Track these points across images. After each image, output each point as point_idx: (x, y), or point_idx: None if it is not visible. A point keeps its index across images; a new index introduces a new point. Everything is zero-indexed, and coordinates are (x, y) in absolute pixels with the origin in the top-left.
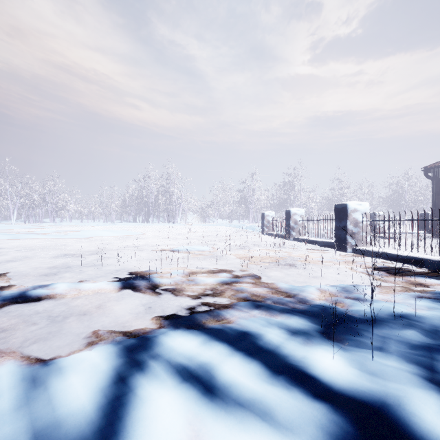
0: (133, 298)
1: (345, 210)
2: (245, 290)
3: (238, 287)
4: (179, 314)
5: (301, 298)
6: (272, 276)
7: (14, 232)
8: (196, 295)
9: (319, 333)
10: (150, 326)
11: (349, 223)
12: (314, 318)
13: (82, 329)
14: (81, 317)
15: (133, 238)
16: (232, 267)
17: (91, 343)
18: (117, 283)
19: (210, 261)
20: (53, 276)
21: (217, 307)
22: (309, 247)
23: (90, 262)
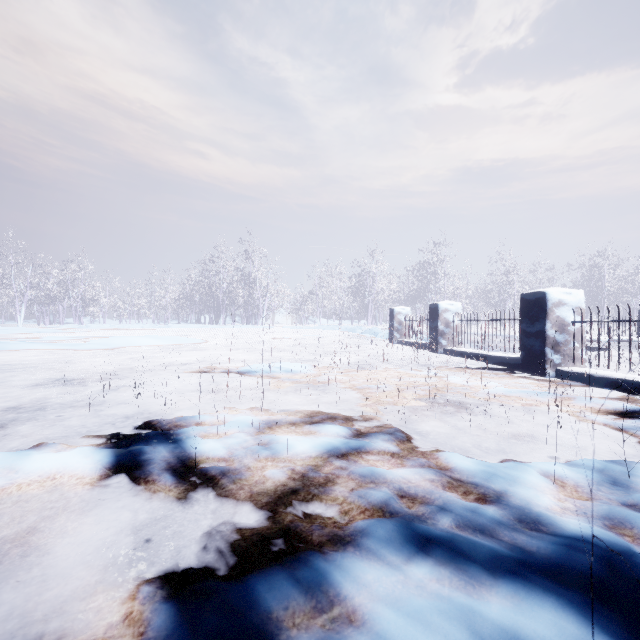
0: (124, 500)
1: (542, 302)
2: (379, 478)
3: (363, 465)
4: (214, 572)
5: (518, 507)
6: (425, 428)
7: (10, 339)
8: (270, 494)
9: None
10: (119, 635)
11: (550, 325)
12: (602, 611)
13: None
14: None
15: (187, 348)
16: (346, 408)
17: None
18: (106, 455)
19: (307, 394)
20: (8, 426)
21: (317, 542)
22: (475, 367)
23: (91, 397)
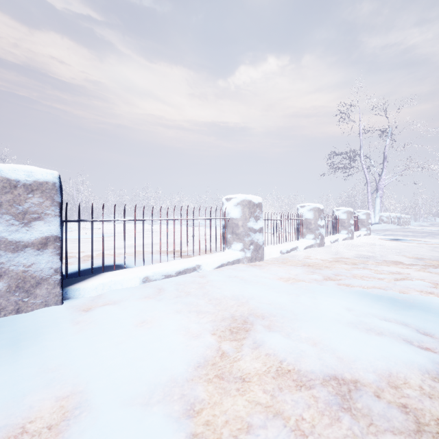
0: None
1: None
2: None
3: None
4: None
5: None
6: None
7: None
8: None
9: None
10: None
11: None
12: None
13: None
14: None
15: None
16: None
17: None
18: None
19: None
20: None
21: None
22: None
23: None
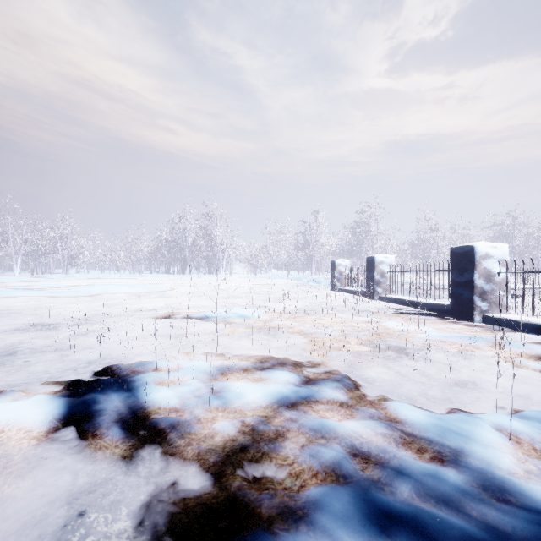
0: (68, 458)
1: (470, 255)
2: (330, 432)
3: (313, 417)
4: None
5: (479, 470)
6: (369, 372)
7: (4, 287)
8: (219, 452)
9: None
10: None
11: (478, 275)
12: None
13: None
14: None
15: (156, 295)
16: (295, 353)
17: None
18: (58, 406)
19: (259, 339)
20: None
21: (266, 517)
22: (409, 312)
23: (62, 341)
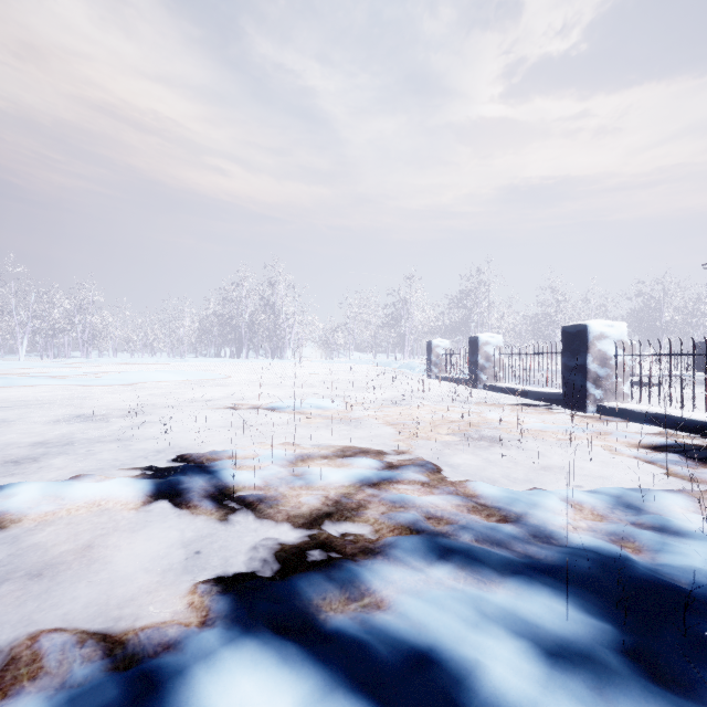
0: (169, 522)
1: (583, 335)
2: (409, 503)
3: (394, 493)
4: (260, 575)
5: (535, 525)
6: (457, 462)
7: (15, 374)
8: (306, 517)
9: (622, 659)
10: (185, 618)
11: (591, 359)
12: (589, 597)
13: (17, 623)
14: (35, 580)
15: (209, 384)
16: (379, 443)
17: (5, 689)
18: (146, 484)
19: (339, 430)
20: (37, 460)
21: (350, 553)
22: (515, 403)
23: (117, 433)
